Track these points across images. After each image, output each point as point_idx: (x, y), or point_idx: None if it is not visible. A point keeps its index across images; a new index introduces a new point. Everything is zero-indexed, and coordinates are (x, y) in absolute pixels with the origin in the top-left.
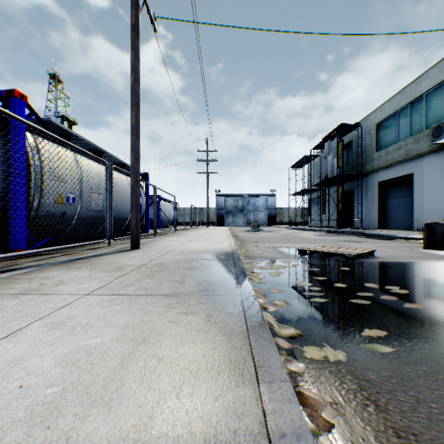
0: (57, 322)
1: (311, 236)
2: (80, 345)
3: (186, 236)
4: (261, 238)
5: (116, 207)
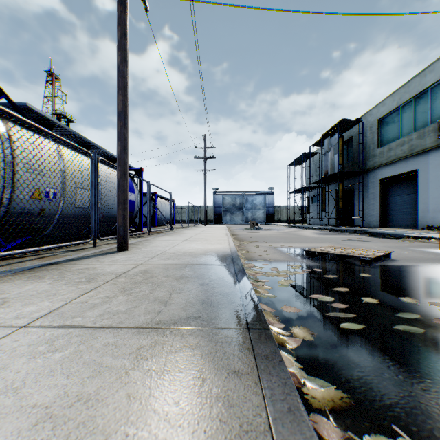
0: None
1: (313, 234)
2: None
3: (182, 235)
4: (261, 237)
5: (105, 203)
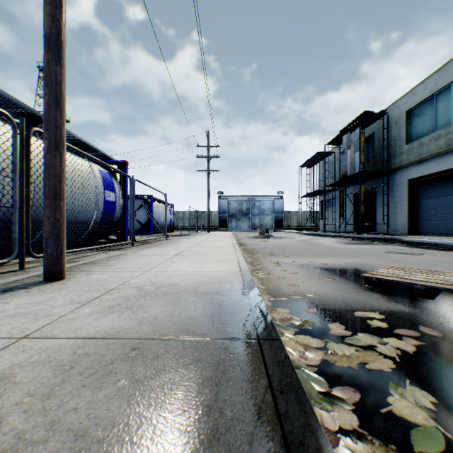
0: None
1: (337, 244)
2: None
3: (176, 245)
4: (277, 248)
5: None
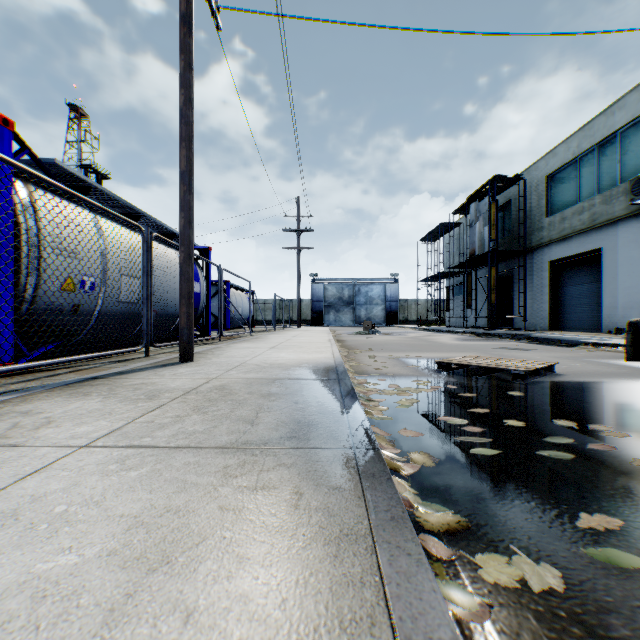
0: (5, 511)
1: (452, 340)
2: (29, 571)
3: (266, 341)
4: (379, 345)
5: (160, 297)
